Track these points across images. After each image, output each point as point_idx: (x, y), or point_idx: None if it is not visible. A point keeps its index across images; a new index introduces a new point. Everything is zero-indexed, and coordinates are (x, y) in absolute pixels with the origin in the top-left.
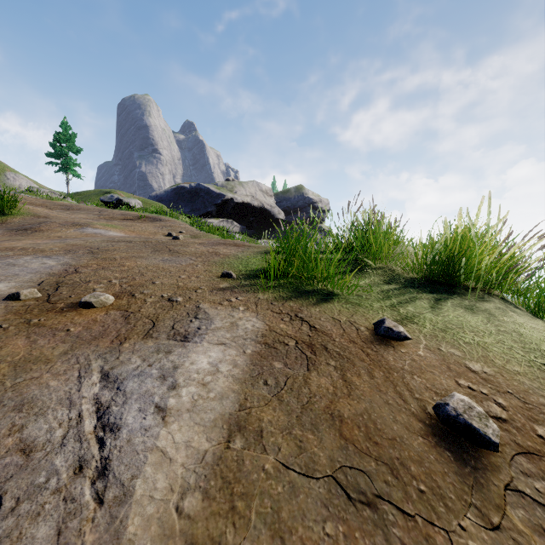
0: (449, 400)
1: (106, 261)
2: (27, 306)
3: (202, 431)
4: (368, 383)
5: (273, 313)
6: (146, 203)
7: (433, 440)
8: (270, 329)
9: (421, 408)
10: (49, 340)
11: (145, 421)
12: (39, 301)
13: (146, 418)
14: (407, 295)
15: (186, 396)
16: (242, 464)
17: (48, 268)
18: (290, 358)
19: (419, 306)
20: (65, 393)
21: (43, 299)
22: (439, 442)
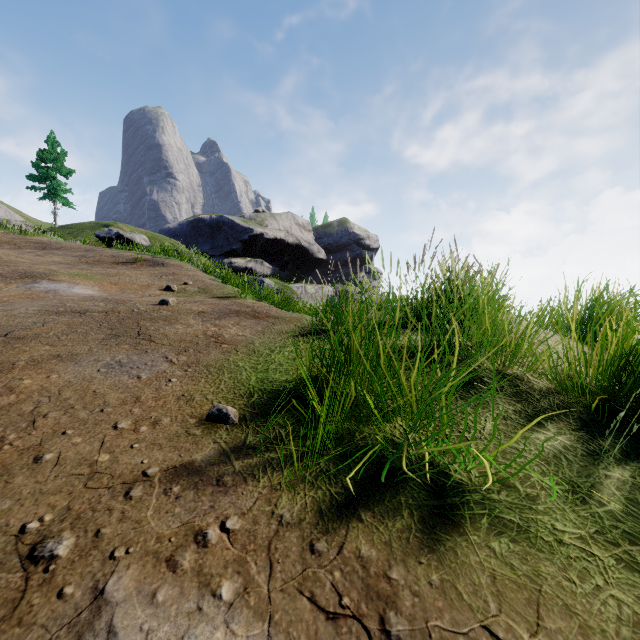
0: None
1: None
2: None
3: None
4: None
5: (317, 620)
6: (155, 238)
7: None
8: None
9: None
10: None
11: None
12: None
13: None
14: (603, 472)
15: None
16: None
17: None
18: None
19: None
20: None
21: None
22: None
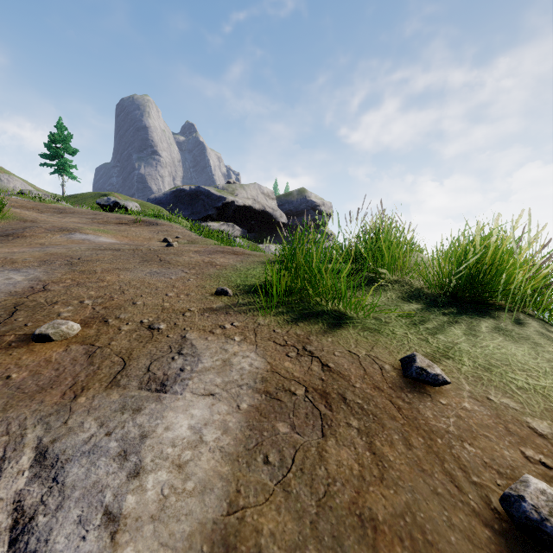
0: (523, 491)
1: (83, 275)
2: None
3: None
4: (405, 457)
5: (276, 346)
6: (144, 206)
7: None
8: (272, 370)
9: (483, 500)
10: None
11: (83, 544)
12: None
13: (87, 537)
14: (432, 316)
15: (153, 489)
16: None
17: (12, 285)
18: (299, 415)
19: (450, 333)
20: None
21: None
22: None
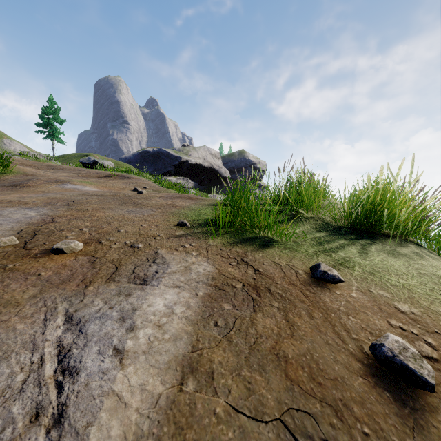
0: (384, 341)
1: (79, 212)
2: (5, 253)
3: (156, 373)
4: (308, 324)
5: (222, 258)
6: (117, 164)
7: (372, 380)
8: (219, 273)
9: (358, 348)
10: (21, 284)
11: (103, 364)
12: (16, 247)
13: (105, 361)
14: (336, 241)
15: (143, 338)
16: (194, 408)
17: (29, 218)
18: (238, 299)
19: (348, 252)
20: (30, 336)
21: (20, 246)
22: (378, 382)
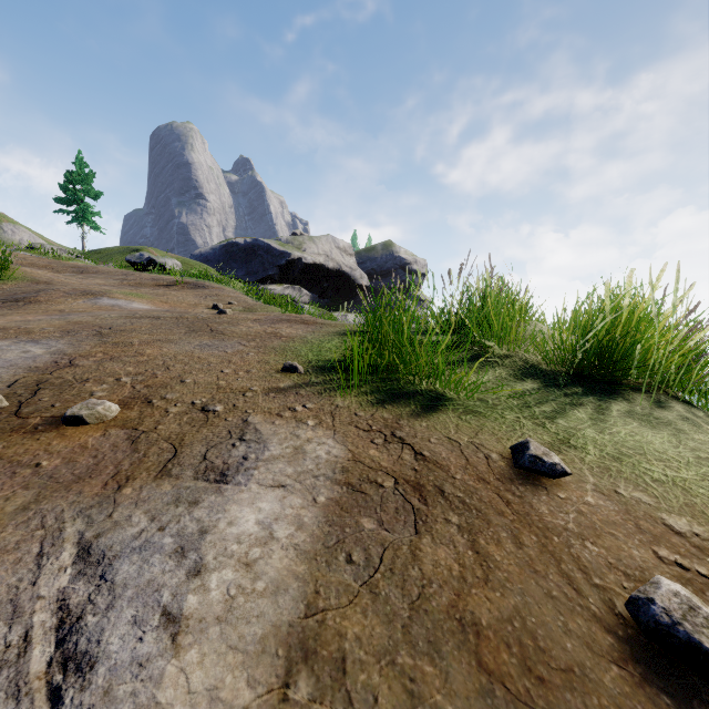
0: (653, 593)
1: (117, 348)
2: None
3: (240, 663)
4: (514, 557)
5: (359, 431)
6: (186, 264)
7: (637, 671)
8: (354, 459)
9: (606, 604)
10: (4, 483)
11: (141, 646)
12: (3, 413)
13: (145, 638)
14: (551, 398)
15: (217, 589)
16: None
17: (31, 359)
18: (387, 510)
19: (572, 418)
20: (9, 590)
21: (9, 410)
22: (647, 674)
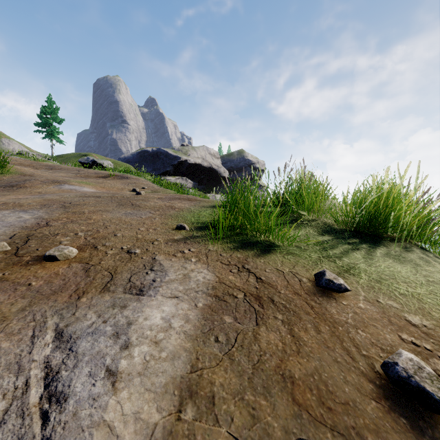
0: (397, 359)
1: (75, 215)
2: None
3: (152, 398)
4: (315, 339)
5: (222, 265)
6: (116, 163)
7: (386, 404)
8: (220, 281)
9: (369, 366)
10: (10, 295)
11: (94, 388)
12: (7, 254)
13: (96, 384)
14: (340, 245)
15: (138, 356)
16: None
17: (23, 222)
18: (240, 311)
19: (352, 257)
20: (16, 356)
21: (11, 252)
22: (393, 406)
